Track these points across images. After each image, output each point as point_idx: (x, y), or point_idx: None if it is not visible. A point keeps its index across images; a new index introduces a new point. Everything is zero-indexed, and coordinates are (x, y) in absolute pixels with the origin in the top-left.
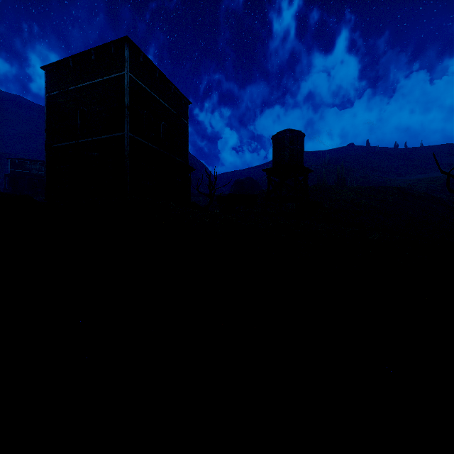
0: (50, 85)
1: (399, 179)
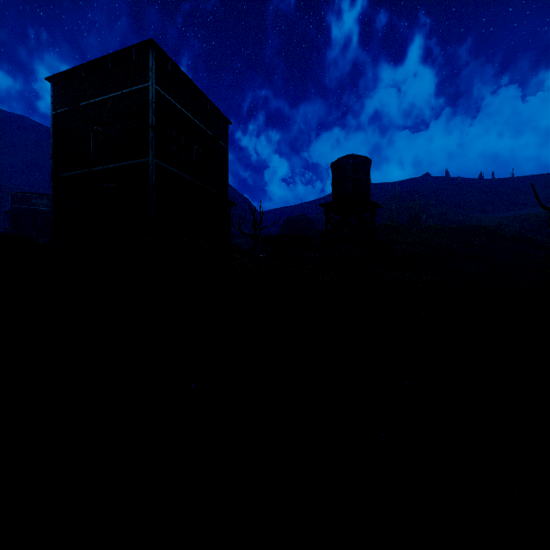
0: (57, 100)
1: (485, 217)
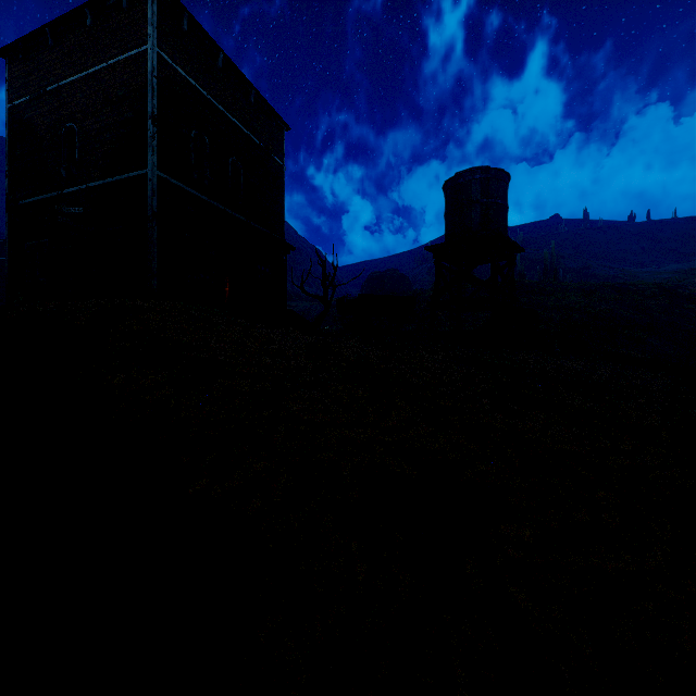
0: (15, 86)
1: (643, 272)
